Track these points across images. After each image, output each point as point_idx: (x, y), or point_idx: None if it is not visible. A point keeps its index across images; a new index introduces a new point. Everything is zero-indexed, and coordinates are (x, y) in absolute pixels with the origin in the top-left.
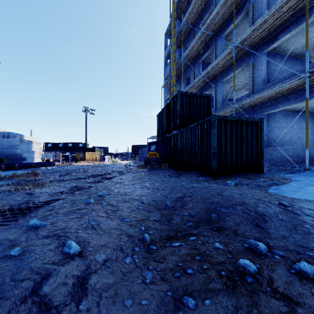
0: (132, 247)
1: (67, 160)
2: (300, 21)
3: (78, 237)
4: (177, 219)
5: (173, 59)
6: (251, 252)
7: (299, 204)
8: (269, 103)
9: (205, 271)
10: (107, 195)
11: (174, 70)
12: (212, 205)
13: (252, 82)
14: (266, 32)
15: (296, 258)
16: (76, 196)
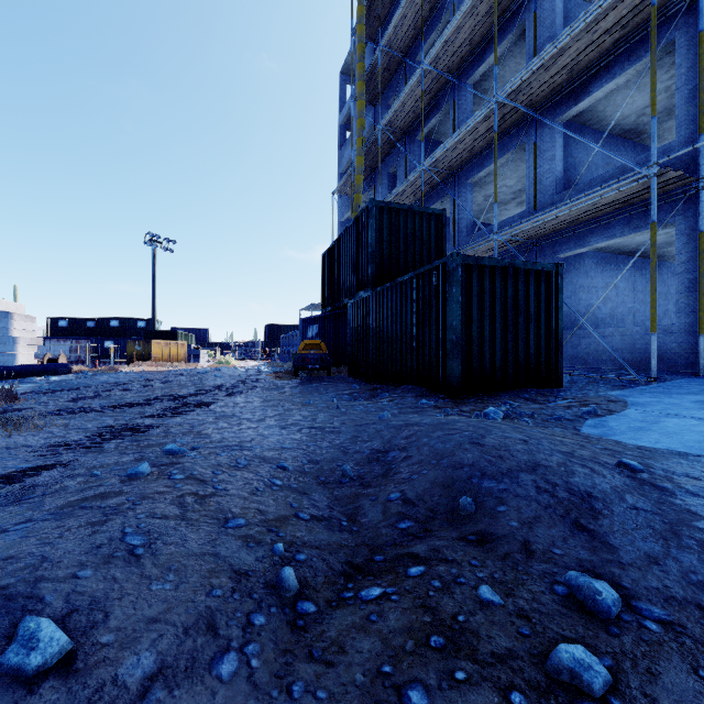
0: (244, 614)
1: (107, 360)
2: (635, 54)
3: (76, 595)
4: (372, 510)
5: (359, 128)
6: (581, 614)
7: (660, 464)
8: (571, 232)
9: (464, 693)
10: (190, 449)
11: (362, 154)
12: (460, 471)
13: (535, 186)
14: (565, 75)
15: (703, 628)
16: (107, 455)
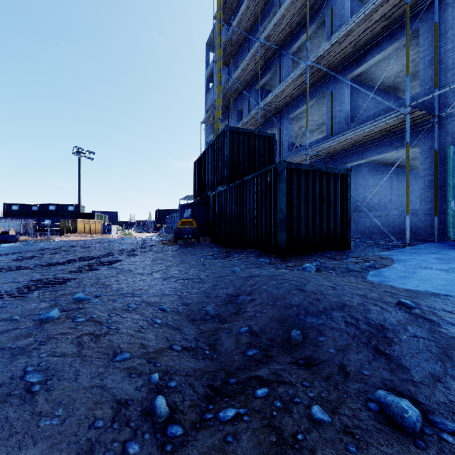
0: (121, 444)
1: (46, 233)
2: (394, 37)
3: None
4: (228, 341)
5: (218, 80)
6: (392, 428)
7: (424, 302)
8: (354, 150)
9: None
10: (94, 296)
11: (220, 97)
12: (290, 310)
13: (331, 120)
14: (351, 48)
15: None
16: (29, 302)
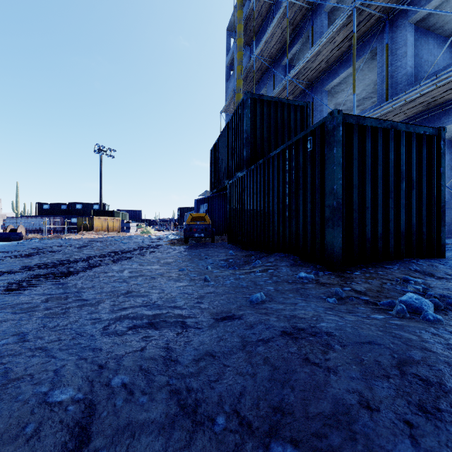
0: None
1: (73, 231)
2: None
3: None
4: None
5: (239, 59)
6: None
7: None
8: (425, 116)
9: None
10: None
11: (241, 78)
12: None
13: (387, 81)
14: None
15: None
16: None
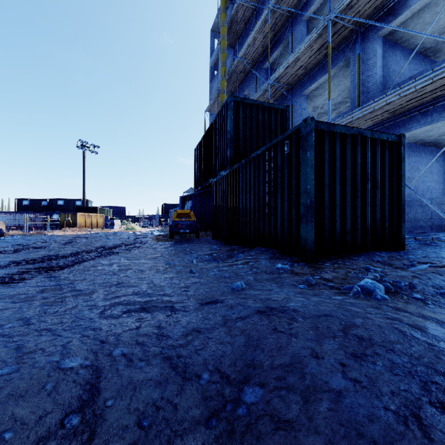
0: None
1: (54, 227)
2: None
3: None
4: None
5: (222, 61)
6: None
7: None
8: (391, 122)
9: None
10: None
11: (225, 79)
12: None
13: (359, 88)
14: None
15: None
16: None
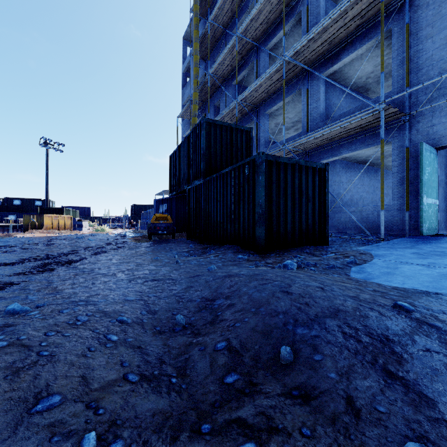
0: None
1: (10, 229)
2: (368, 36)
3: None
4: (201, 362)
5: (195, 74)
6: None
7: (418, 302)
8: (329, 146)
9: None
10: (35, 307)
11: (197, 91)
12: (276, 319)
13: (307, 117)
14: (326, 46)
15: None
16: None
